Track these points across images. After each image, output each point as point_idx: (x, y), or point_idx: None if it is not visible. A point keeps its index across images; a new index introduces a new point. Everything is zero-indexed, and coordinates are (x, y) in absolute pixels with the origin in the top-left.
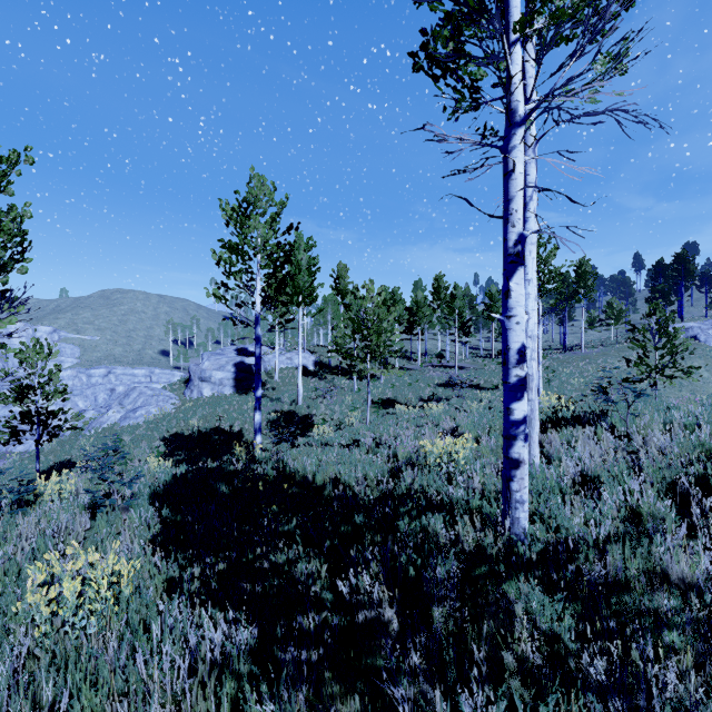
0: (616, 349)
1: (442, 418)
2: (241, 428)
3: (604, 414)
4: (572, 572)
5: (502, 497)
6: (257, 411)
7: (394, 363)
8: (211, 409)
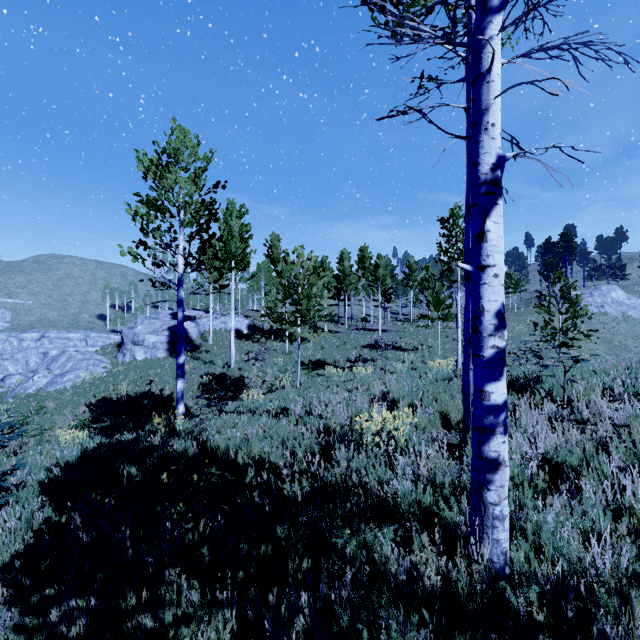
0: (515, 314)
1: (372, 382)
2: (172, 392)
3: (539, 379)
4: (592, 639)
5: (472, 508)
6: (179, 378)
7: (323, 326)
8: (143, 373)
